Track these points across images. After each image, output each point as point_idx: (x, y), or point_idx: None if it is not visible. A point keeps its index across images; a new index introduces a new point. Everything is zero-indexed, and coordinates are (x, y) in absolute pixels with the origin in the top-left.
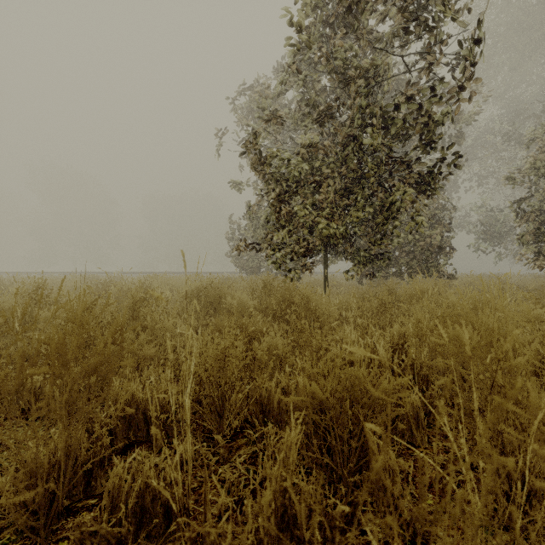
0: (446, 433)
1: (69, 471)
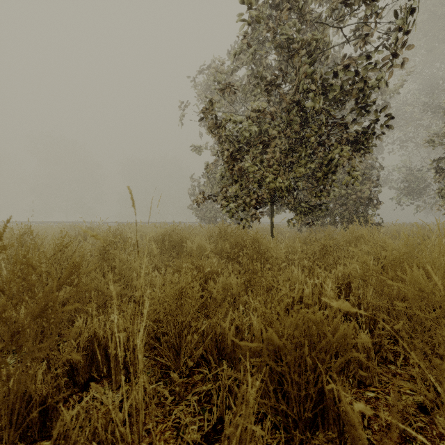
0: (394, 371)
1: (15, 419)
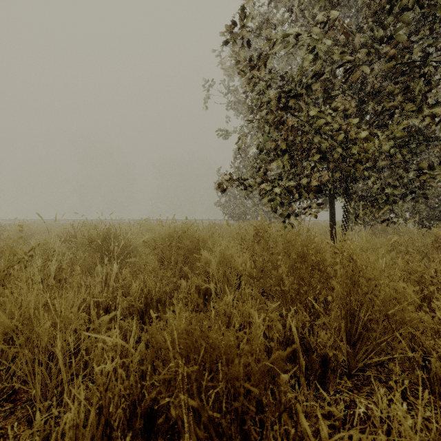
0: None
1: None
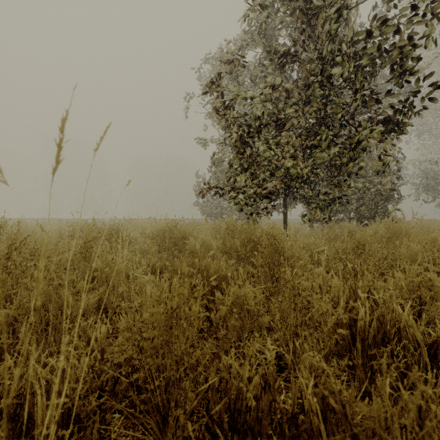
0: None
1: None
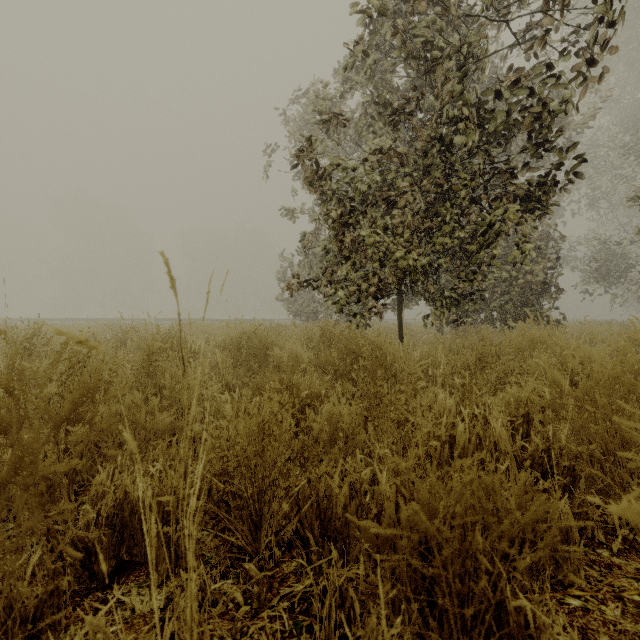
0: (608, 561)
1: None
